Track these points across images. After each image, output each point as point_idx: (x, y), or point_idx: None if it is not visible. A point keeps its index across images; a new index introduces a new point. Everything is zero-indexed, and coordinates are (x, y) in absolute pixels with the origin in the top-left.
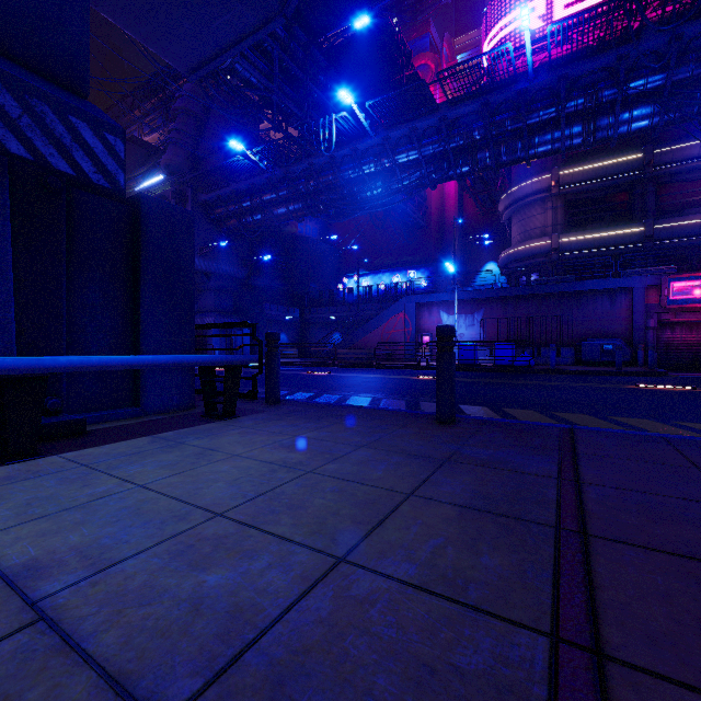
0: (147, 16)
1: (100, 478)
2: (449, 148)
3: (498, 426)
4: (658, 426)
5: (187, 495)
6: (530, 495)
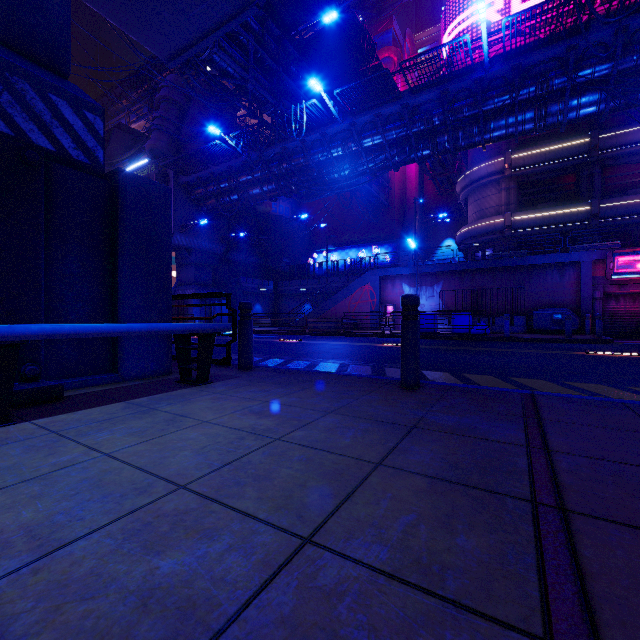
0: (128, 6)
1: (67, 445)
2: (411, 133)
3: (462, 392)
4: (613, 391)
5: (152, 465)
6: (501, 465)
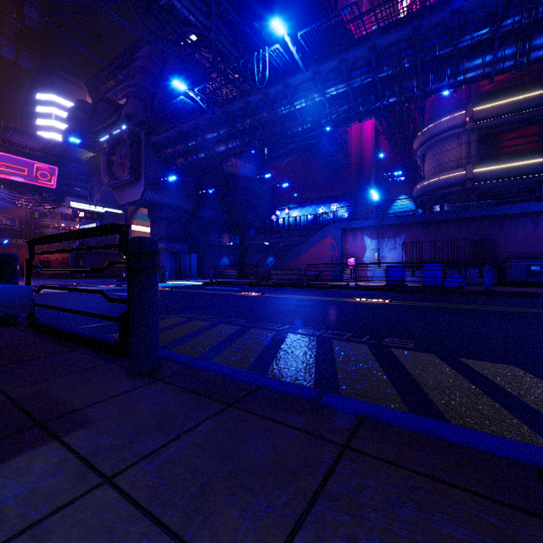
0: None
1: None
2: (377, 78)
3: None
4: None
5: None
6: None
